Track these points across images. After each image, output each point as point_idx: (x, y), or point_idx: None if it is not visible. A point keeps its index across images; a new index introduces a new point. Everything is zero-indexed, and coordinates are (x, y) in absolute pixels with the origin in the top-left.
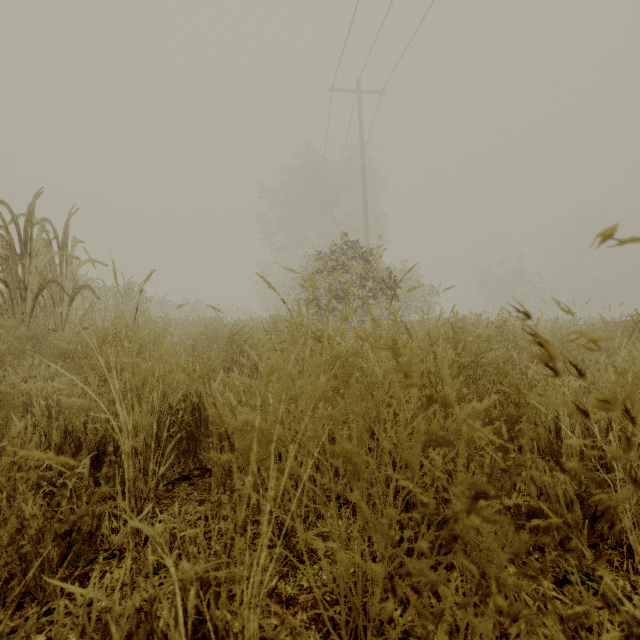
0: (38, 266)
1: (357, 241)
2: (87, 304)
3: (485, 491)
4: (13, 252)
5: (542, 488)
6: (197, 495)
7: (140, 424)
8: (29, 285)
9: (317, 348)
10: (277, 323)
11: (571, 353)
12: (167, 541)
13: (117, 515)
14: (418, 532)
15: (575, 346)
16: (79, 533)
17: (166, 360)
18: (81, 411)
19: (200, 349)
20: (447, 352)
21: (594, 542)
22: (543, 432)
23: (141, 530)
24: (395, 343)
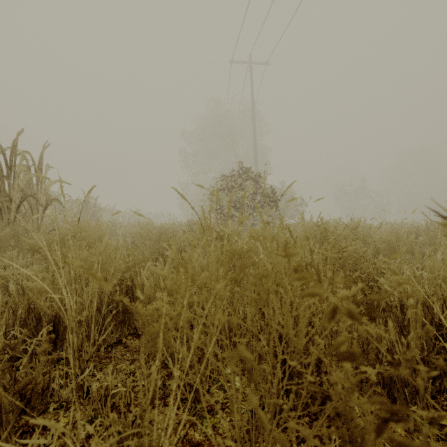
0: (20, 184)
1: (249, 167)
2: (58, 212)
3: (395, 411)
4: (1, 174)
5: (393, 353)
6: (129, 356)
7: (87, 302)
8: (13, 198)
9: (218, 247)
10: (193, 225)
11: (405, 247)
12: (102, 396)
13: (67, 372)
14: (298, 388)
15: (408, 242)
16: (33, 390)
17: (107, 253)
18: (41, 292)
19: (137, 244)
20: (329, 251)
21: (434, 395)
22: (431, 331)
23: (84, 385)
24: (286, 244)
